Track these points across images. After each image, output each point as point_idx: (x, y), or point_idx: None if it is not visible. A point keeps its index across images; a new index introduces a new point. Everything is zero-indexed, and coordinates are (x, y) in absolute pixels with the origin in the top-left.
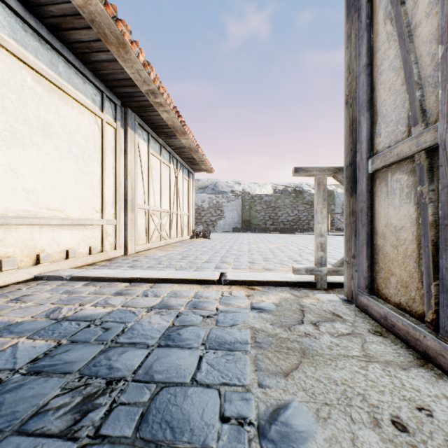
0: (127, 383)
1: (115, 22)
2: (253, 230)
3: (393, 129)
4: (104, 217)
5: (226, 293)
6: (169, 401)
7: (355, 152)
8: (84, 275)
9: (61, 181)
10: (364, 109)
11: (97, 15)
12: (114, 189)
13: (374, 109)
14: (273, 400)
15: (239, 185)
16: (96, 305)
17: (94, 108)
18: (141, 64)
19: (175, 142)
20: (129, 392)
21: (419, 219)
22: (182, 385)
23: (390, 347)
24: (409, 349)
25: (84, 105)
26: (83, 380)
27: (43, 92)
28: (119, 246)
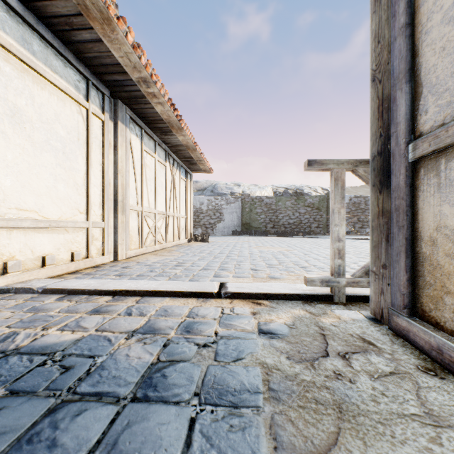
0: None
1: None
2: (253, 233)
3: (449, 100)
4: (90, 219)
5: (227, 310)
6: None
7: (386, 138)
8: (59, 287)
9: (36, 177)
10: (402, 81)
11: None
12: (102, 188)
13: (417, 80)
14: None
15: (238, 187)
16: (64, 329)
17: (78, 96)
18: (129, 46)
19: (171, 139)
20: None
21: None
22: None
23: None
24: None
25: (65, 91)
26: None
27: (13, 72)
28: (107, 251)
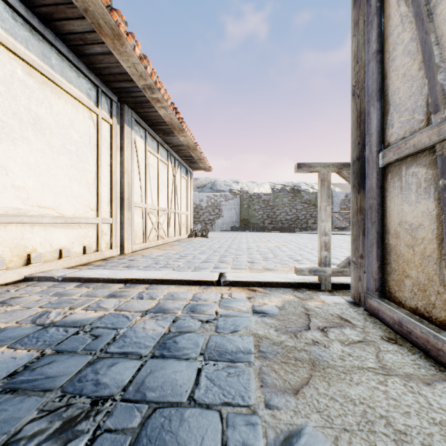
0: (114, 404)
1: (109, 12)
2: (251, 229)
3: (408, 118)
4: (100, 215)
5: (226, 295)
6: (163, 427)
7: (363, 146)
8: (77, 276)
9: (54, 178)
10: (374, 99)
11: (91, 4)
12: (110, 187)
13: (386, 98)
14: (283, 425)
15: (237, 184)
16: (88, 309)
17: (89, 103)
18: (137, 58)
19: (173, 140)
20: (116, 415)
21: (441, 216)
22: (178, 405)
23: (408, 357)
24: (429, 360)
25: (78, 99)
26: (65, 399)
27: (35, 85)
28: (115, 245)
